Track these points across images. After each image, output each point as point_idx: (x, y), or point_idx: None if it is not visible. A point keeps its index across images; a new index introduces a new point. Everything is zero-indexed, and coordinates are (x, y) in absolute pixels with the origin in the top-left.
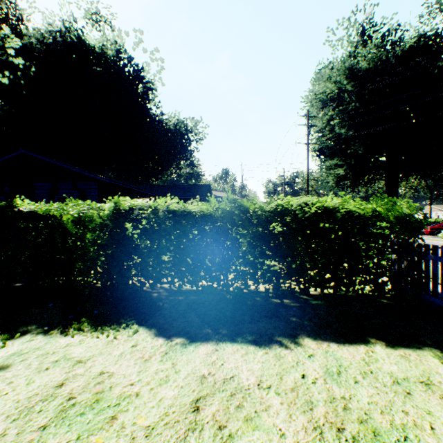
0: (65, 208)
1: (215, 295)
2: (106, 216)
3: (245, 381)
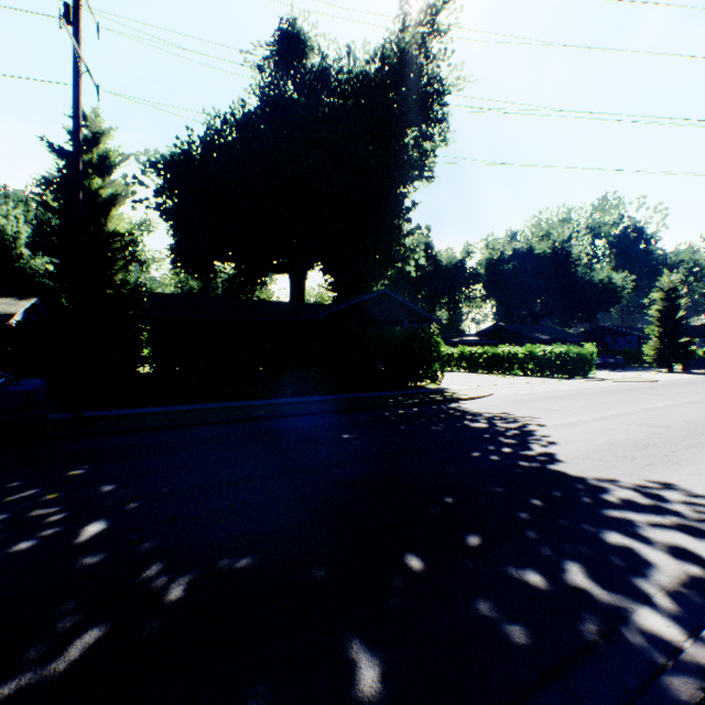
0: None
1: None
2: None
3: None
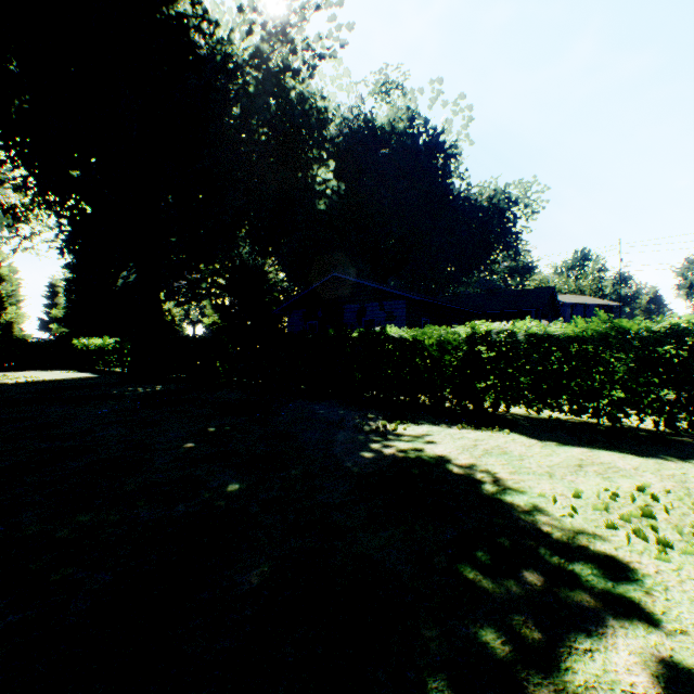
0: (428, 333)
1: (581, 424)
2: (463, 340)
3: (620, 466)
